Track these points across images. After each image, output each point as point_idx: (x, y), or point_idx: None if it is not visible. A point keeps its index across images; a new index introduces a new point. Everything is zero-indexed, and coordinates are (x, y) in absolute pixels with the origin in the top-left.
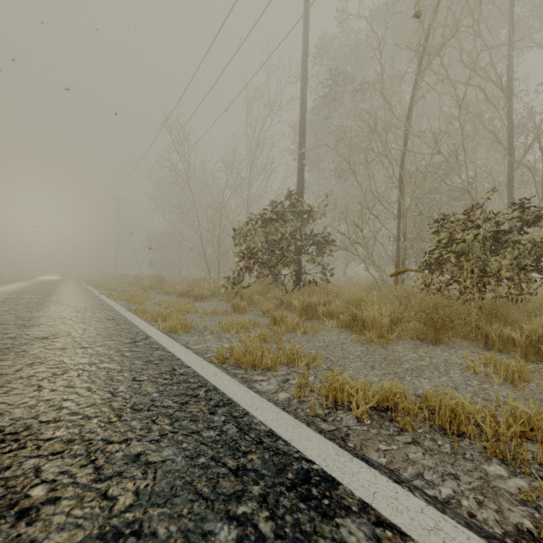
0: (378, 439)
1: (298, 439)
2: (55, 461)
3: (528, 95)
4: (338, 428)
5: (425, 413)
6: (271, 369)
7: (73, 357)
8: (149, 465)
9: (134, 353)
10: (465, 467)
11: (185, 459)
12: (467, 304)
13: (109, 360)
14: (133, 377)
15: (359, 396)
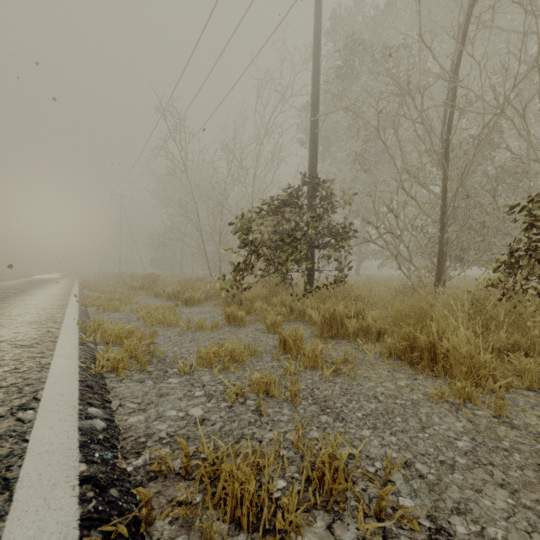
0: None
1: None
2: None
3: None
4: None
5: None
6: None
7: None
8: None
9: None
10: None
11: None
12: None
13: None
14: None
15: None
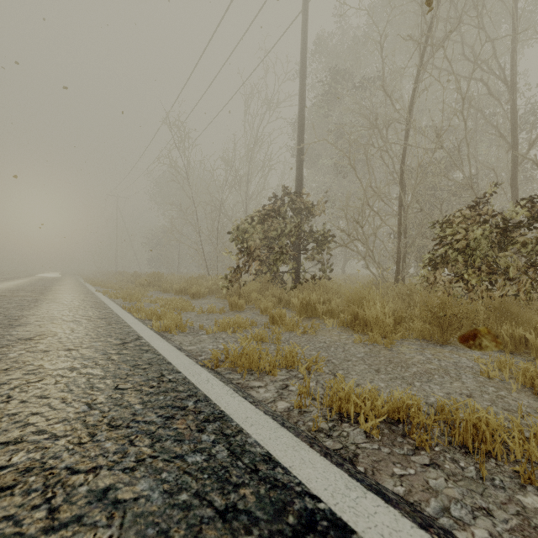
0: (392, 460)
1: (299, 466)
2: (2, 499)
3: (530, 90)
4: (345, 446)
5: (442, 427)
6: (268, 373)
7: (54, 361)
8: (118, 505)
9: (121, 356)
10: (496, 497)
11: (163, 495)
12: (475, 302)
13: (92, 364)
14: (116, 384)
15: (367, 407)
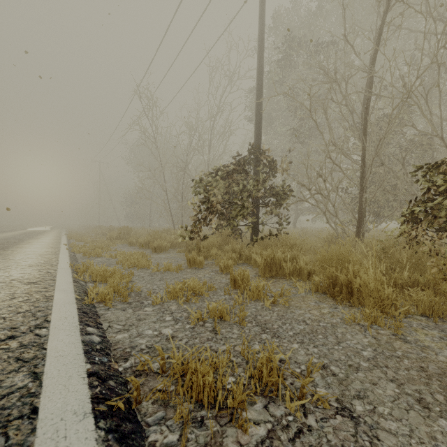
0: None
1: None
2: None
3: None
4: None
5: None
6: (232, 423)
7: None
8: None
9: None
10: None
11: None
12: None
13: None
14: None
15: None
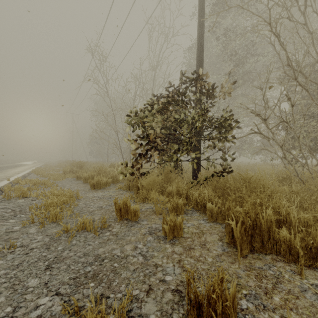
0: None
1: None
2: None
3: None
4: None
5: None
6: None
7: None
8: None
9: None
10: None
11: None
12: None
13: None
14: None
15: None
